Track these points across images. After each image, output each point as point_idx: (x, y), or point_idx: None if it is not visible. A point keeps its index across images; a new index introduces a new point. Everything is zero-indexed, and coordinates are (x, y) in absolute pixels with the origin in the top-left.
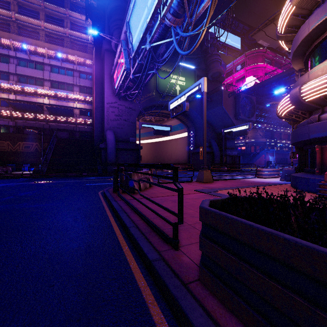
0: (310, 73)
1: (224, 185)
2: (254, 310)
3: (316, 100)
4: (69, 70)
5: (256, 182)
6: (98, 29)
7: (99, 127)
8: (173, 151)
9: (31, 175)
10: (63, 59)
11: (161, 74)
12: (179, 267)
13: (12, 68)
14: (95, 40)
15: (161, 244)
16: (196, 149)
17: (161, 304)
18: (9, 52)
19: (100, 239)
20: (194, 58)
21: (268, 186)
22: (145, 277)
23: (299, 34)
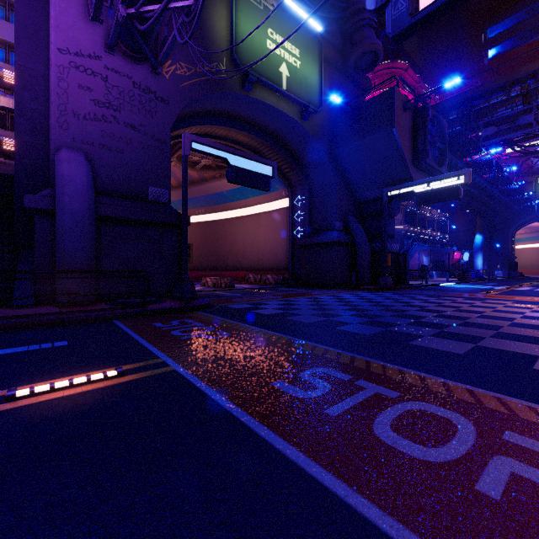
0: None
1: None
2: None
3: None
4: None
5: None
6: None
7: (35, 144)
8: (250, 242)
9: None
10: None
11: (244, 16)
12: None
13: None
14: None
15: None
16: (315, 236)
17: None
18: None
19: None
20: (315, 16)
21: None
22: None
23: None
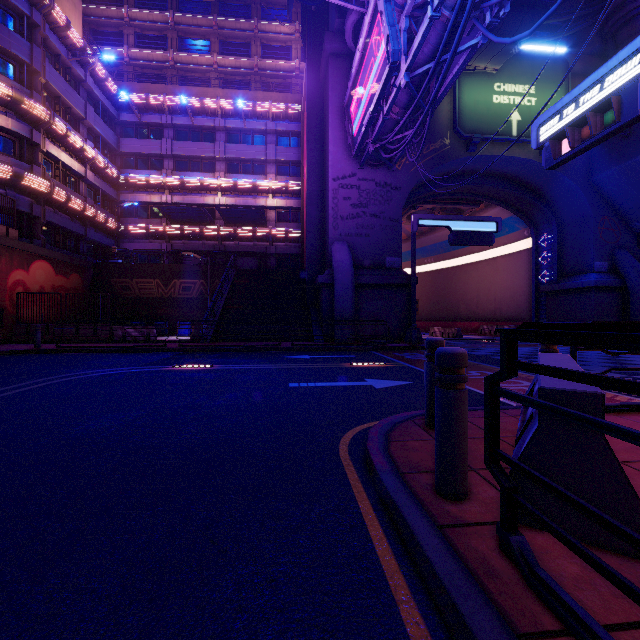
0: None
1: None
2: None
3: None
4: (258, 133)
5: None
6: (313, 18)
7: (316, 238)
8: (485, 290)
9: (181, 346)
10: (248, 113)
11: (468, 86)
12: None
13: (166, 146)
14: (308, 45)
15: None
16: (565, 281)
17: None
18: (163, 118)
19: None
20: (562, 29)
21: None
22: None
23: None
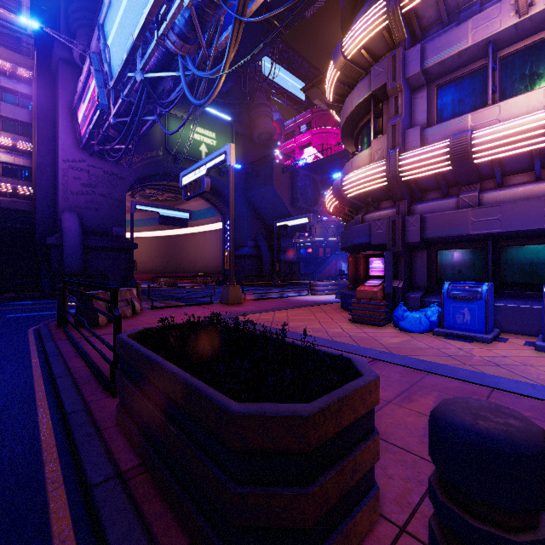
0: (353, 162)
1: (256, 307)
2: (140, 432)
3: (358, 197)
4: None
5: (303, 301)
6: (44, 15)
7: (48, 204)
8: (200, 253)
9: None
10: None
11: (174, 121)
12: (104, 415)
13: None
14: (38, 35)
15: (97, 393)
16: (236, 250)
17: (65, 460)
18: None
19: (1, 401)
20: (232, 104)
21: (313, 307)
22: (57, 437)
23: (344, 109)
